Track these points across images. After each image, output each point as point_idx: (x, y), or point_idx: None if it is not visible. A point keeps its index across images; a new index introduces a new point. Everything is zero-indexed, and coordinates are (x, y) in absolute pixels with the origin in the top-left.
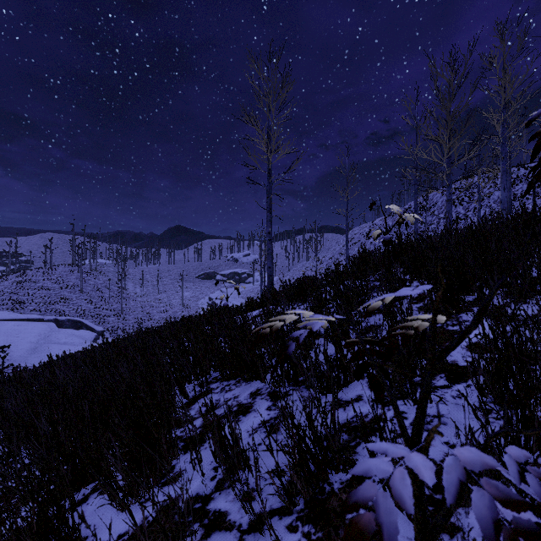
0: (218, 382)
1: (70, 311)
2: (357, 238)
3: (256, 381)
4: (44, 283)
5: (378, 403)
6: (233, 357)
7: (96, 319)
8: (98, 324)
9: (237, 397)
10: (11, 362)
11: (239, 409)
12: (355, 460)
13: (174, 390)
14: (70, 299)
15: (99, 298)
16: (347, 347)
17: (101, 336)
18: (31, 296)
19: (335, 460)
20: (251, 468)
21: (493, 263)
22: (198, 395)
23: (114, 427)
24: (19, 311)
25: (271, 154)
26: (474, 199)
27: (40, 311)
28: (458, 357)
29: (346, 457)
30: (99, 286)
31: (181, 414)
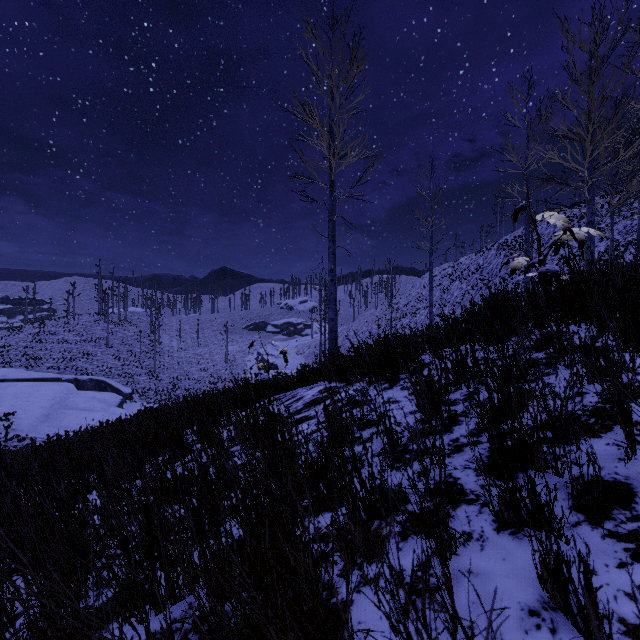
0: None
1: (94, 369)
2: (439, 281)
3: None
4: (65, 335)
5: None
6: None
7: (124, 379)
8: (126, 384)
9: None
10: (18, 432)
11: None
12: None
13: None
14: (94, 355)
15: (128, 354)
16: None
17: (128, 400)
18: (49, 351)
19: None
20: None
21: None
22: None
23: None
24: (34, 369)
25: (335, 157)
26: None
27: (58, 369)
28: None
29: None
30: (129, 338)
31: None
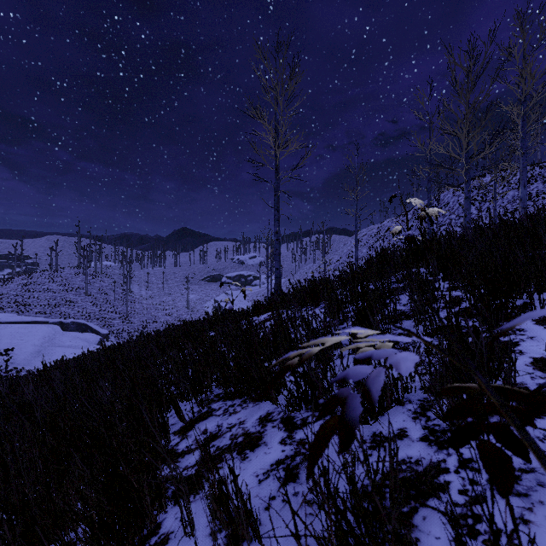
0: (220, 401)
1: (75, 314)
2: (366, 240)
3: (266, 402)
4: (49, 286)
5: (431, 443)
6: (238, 371)
7: (101, 322)
8: (103, 326)
9: (243, 423)
10: (15, 365)
11: (246, 440)
12: (415, 539)
13: (169, 409)
14: (75, 302)
15: (104, 301)
16: (444, 394)
17: (105, 339)
18: (36, 298)
19: (388, 545)
20: (263, 545)
21: (545, 260)
22: (196, 417)
23: (74, 479)
24: (24, 314)
25: (279, 149)
26: (487, 199)
27: (45, 314)
28: (525, 378)
29: (403, 539)
30: (104, 288)
31: (175, 443)
